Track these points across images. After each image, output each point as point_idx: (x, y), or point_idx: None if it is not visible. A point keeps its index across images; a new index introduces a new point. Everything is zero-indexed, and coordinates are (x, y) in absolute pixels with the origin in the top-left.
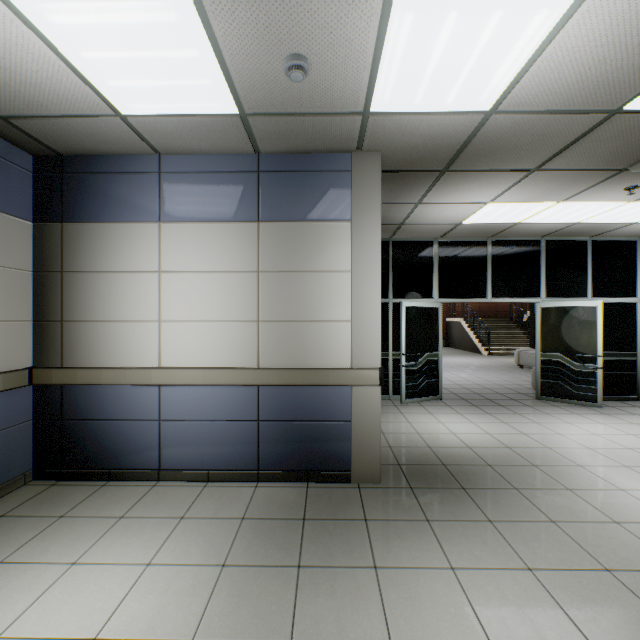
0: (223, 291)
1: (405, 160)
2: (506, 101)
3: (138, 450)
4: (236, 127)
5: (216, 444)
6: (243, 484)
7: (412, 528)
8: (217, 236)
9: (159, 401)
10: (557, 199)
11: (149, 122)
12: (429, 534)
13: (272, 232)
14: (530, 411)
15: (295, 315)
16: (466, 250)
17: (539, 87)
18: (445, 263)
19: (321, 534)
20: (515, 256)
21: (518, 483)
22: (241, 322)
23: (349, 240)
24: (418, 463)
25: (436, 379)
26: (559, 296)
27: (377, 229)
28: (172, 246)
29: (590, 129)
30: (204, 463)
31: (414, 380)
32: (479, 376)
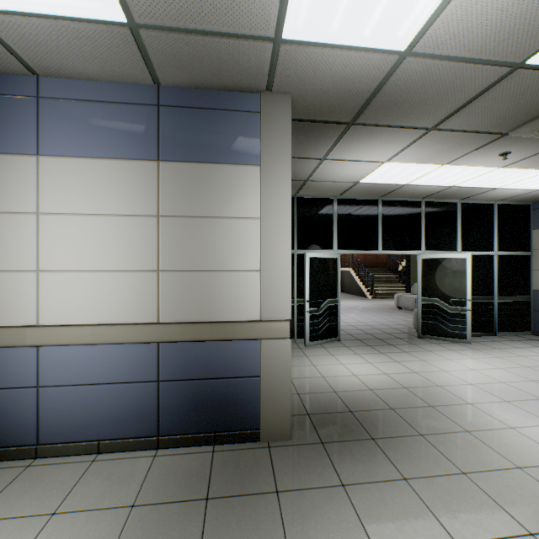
0: (117, 237)
1: (315, 107)
2: (423, 39)
3: (9, 424)
4: (127, 44)
5: (108, 410)
6: (140, 454)
7: (328, 498)
8: (109, 175)
9: (37, 364)
10: (443, 161)
11: (10, 23)
12: (347, 505)
13: (174, 173)
14: (415, 349)
15: (200, 264)
16: (361, 208)
17: (459, 24)
18: (343, 219)
19: (226, 520)
20: (401, 214)
21: (422, 428)
22: (138, 272)
23: (258, 185)
24: (326, 411)
25: (336, 322)
26: (436, 249)
27: (287, 175)
28: (54, 184)
29: (490, 85)
30: (94, 433)
31: (317, 324)
32: (368, 317)
